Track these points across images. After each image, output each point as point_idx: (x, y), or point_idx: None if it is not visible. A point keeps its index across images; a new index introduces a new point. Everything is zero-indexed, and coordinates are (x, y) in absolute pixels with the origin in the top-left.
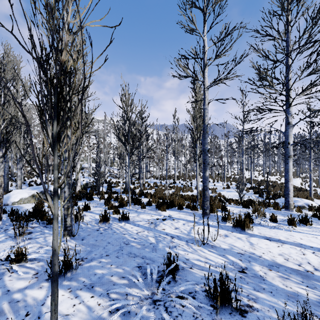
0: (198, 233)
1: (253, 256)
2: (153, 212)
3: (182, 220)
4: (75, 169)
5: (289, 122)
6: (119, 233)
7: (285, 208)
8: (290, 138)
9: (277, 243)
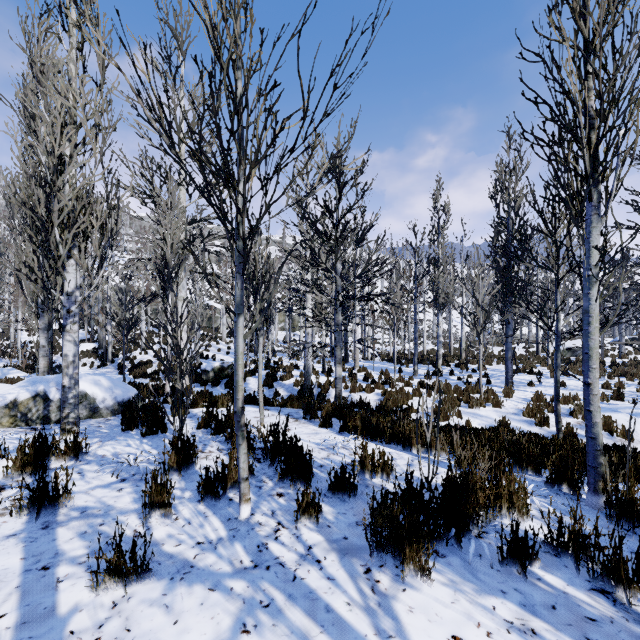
0: None
1: None
2: (348, 582)
3: None
4: (220, 335)
5: None
6: None
7: None
8: None
9: None
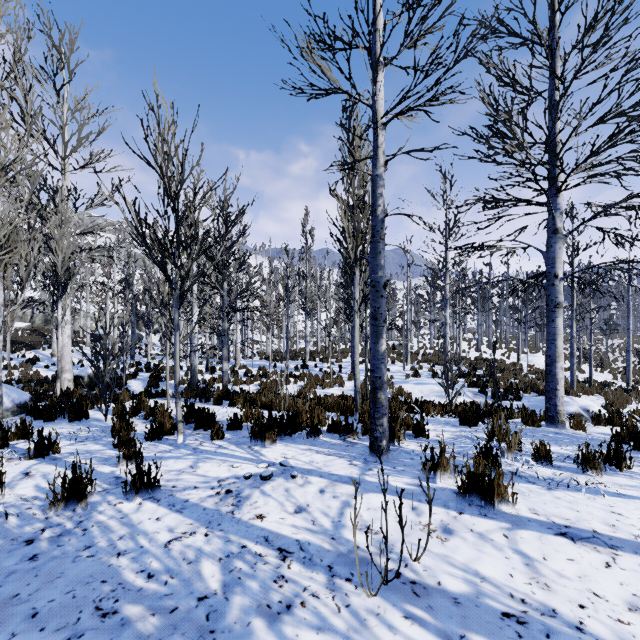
0: (367, 544)
1: (558, 631)
2: (241, 450)
3: (317, 475)
4: (80, 339)
5: (557, 229)
6: (102, 549)
7: (549, 422)
8: (558, 265)
9: (596, 549)
